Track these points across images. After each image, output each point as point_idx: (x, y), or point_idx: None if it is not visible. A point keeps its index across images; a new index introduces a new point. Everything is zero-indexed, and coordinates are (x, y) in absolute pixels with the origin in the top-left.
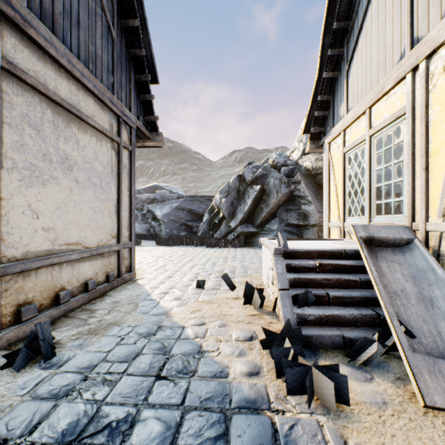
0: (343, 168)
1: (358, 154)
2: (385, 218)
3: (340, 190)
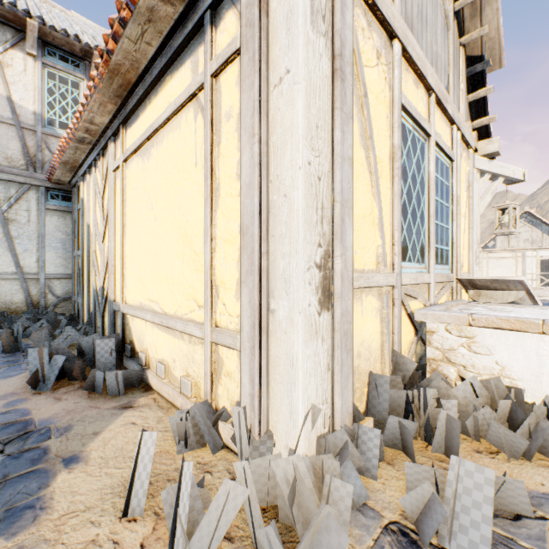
0: (400, 139)
1: (418, 145)
2: (440, 268)
3: (385, 185)
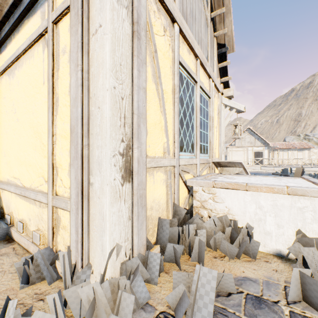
0: (179, 81)
1: (190, 86)
2: (203, 156)
3: (169, 107)
